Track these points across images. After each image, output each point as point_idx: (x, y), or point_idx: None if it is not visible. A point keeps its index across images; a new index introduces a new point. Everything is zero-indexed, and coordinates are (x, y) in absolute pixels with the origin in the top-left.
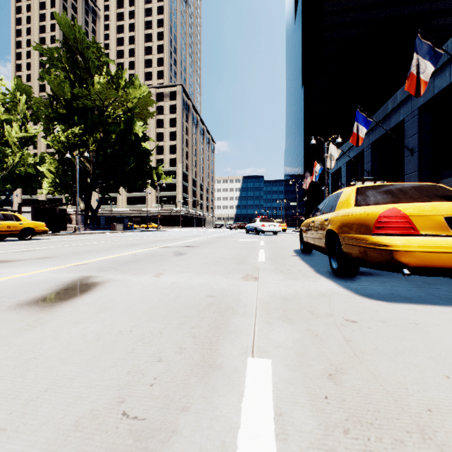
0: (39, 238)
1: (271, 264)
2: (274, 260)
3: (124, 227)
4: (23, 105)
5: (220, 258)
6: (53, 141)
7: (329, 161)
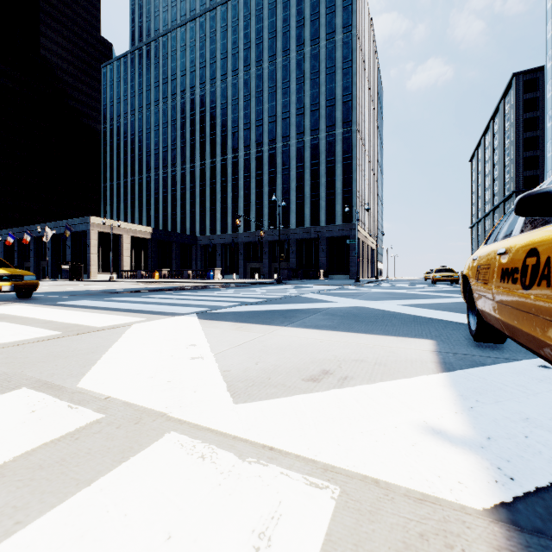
0: None
1: None
2: None
3: None
4: None
5: None
6: None
7: None
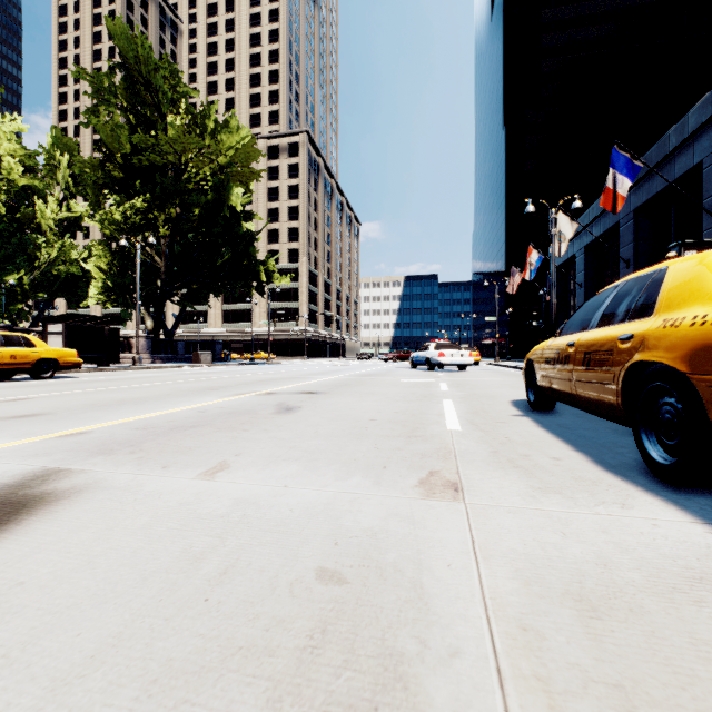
0: (70, 375)
1: (479, 439)
2: (481, 427)
3: (215, 357)
4: (64, 169)
5: (366, 421)
6: (102, 221)
7: (557, 243)
